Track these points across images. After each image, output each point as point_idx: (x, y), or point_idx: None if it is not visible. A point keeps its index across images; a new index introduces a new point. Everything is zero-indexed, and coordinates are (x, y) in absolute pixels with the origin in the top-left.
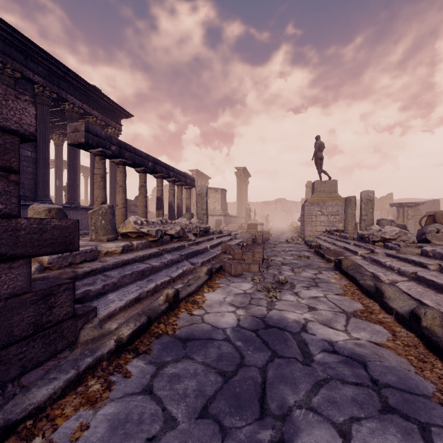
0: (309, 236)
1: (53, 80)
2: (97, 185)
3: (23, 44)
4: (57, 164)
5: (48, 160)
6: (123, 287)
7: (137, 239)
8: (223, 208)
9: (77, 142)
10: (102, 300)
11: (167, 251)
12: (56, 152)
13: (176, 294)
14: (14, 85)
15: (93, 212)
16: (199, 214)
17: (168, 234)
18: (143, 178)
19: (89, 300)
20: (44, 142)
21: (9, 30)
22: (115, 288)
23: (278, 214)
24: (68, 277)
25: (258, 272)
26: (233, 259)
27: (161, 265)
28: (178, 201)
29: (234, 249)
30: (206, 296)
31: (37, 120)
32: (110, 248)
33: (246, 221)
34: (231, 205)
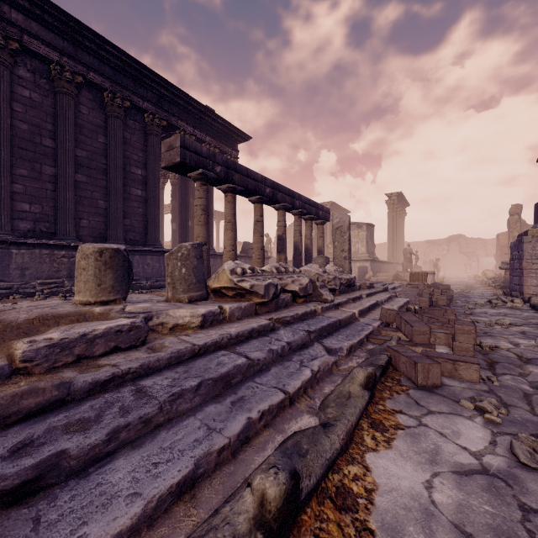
0: (534, 295)
1: (163, 106)
2: (198, 221)
3: (132, 68)
4: (173, 205)
5: (157, 198)
6: (168, 428)
7: (235, 300)
8: (370, 251)
9: (172, 163)
10: (88, 487)
11: (285, 322)
12: (172, 192)
13: (291, 493)
14: (125, 117)
15: (170, 254)
16: (338, 259)
17: (288, 291)
18: (259, 210)
19: (58, 482)
20: (154, 178)
21: (117, 53)
22: (147, 431)
23: (452, 259)
24: (44, 402)
25: (478, 381)
26: (410, 342)
27: (269, 357)
28: (306, 241)
29: (412, 323)
30: (373, 468)
31: (147, 153)
32: (181, 317)
33: (405, 268)
34: (378, 247)
